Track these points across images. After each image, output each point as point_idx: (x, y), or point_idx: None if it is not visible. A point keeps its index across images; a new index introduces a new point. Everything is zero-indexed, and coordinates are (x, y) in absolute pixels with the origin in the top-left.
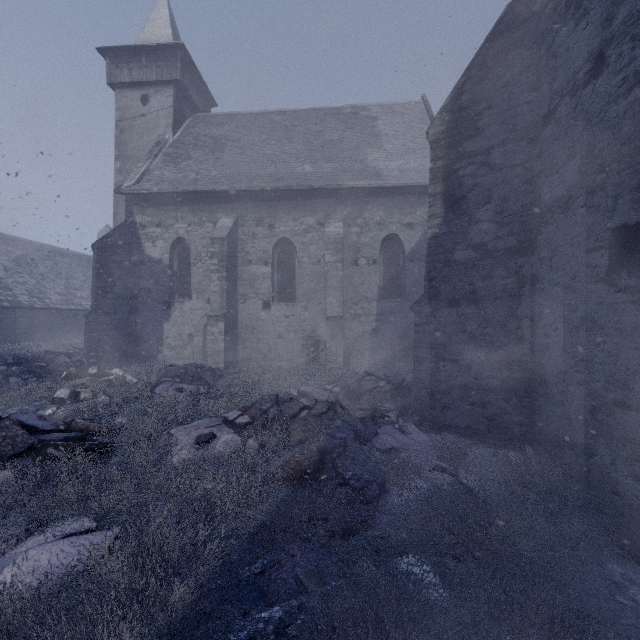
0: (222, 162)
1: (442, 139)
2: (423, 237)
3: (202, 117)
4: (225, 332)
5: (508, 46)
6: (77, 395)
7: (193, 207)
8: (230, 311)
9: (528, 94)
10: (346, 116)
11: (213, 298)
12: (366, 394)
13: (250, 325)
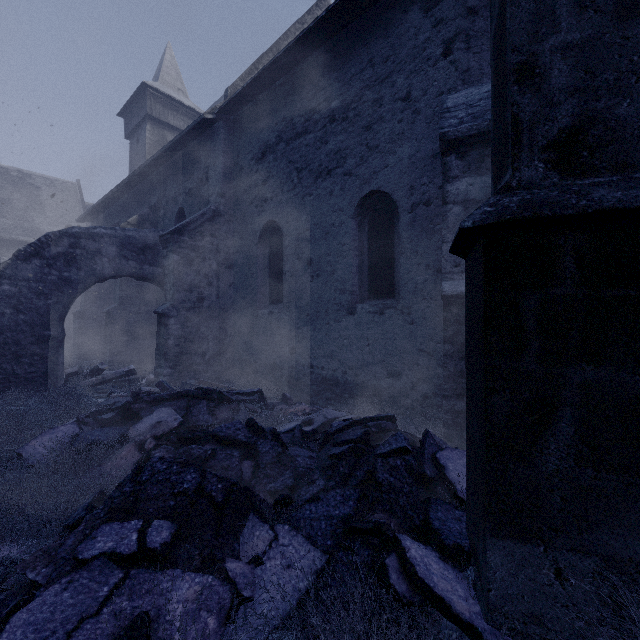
0: None
1: None
2: None
3: None
4: None
5: None
6: None
7: None
8: None
9: None
10: (14, 179)
11: None
12: None
13: None
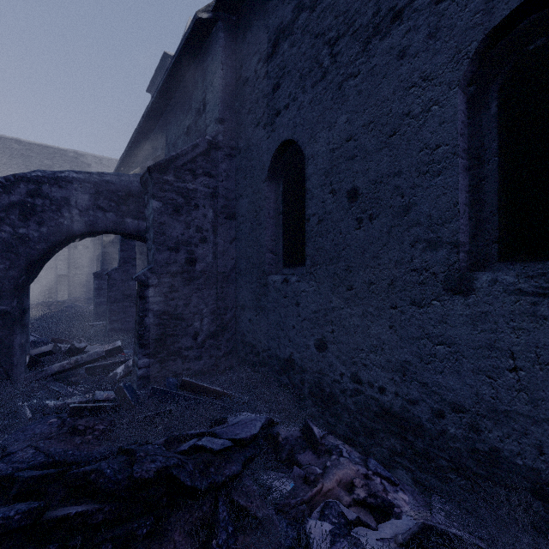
0: None
1: None
2: None
3: None
4: None
5: None
6: None
7: None
8: None
9: None
10: (70, 158)
11: None
12: (78, 301)
13: None
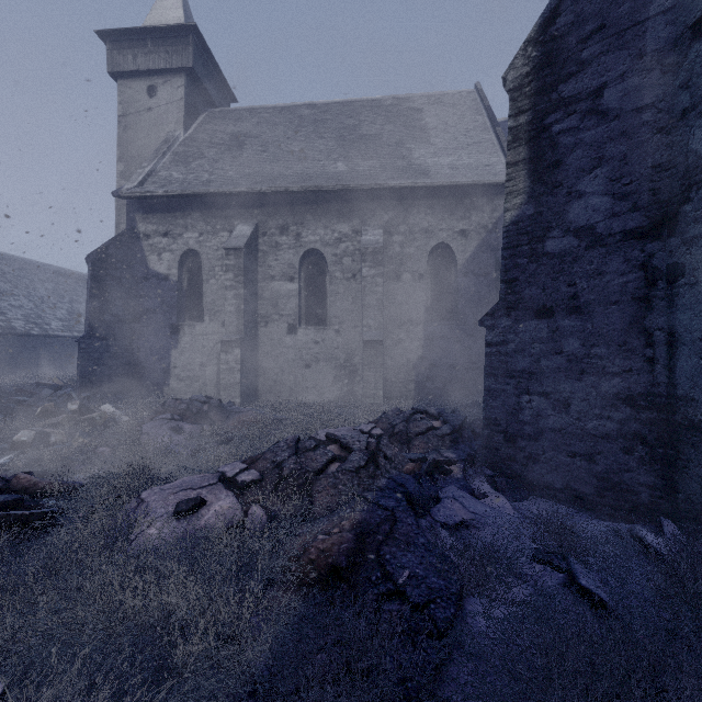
0: (240, 161)
1: (526, 84)
2: (479, 247)
3: (219, 112)
4: (242, 360)
5: None
6: (46, 438)
7: (205, 213)
8: (248, 336)
9: None
10: (386, 108)
11: (228, 320)
12: (417, 438)
13: (273, 352)
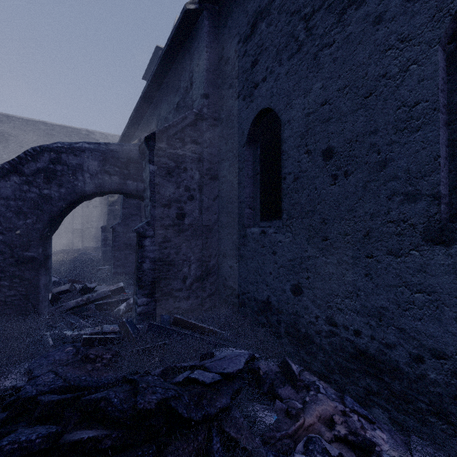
0: (9, 150)
1: None
2: None
3: None
4: None
5: None
6: None
7: None
8: None
9: None
10: (83, 136)
11: None
12: (89, 250)
13: None
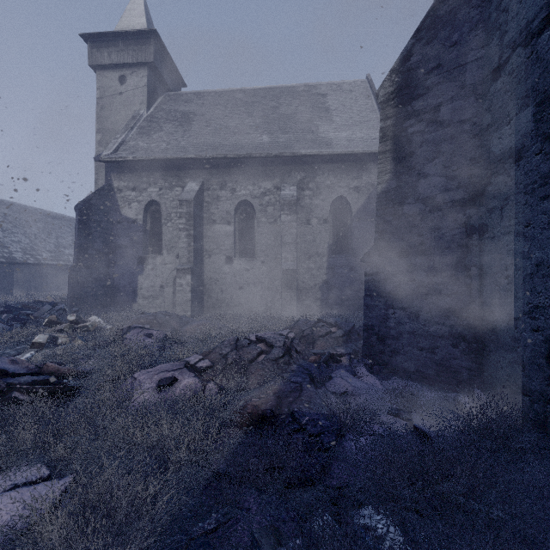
0: (190, 134)
1: (392, 99)
2: (368, 199)
3: (173, 95)
4: (192, 284)
5: (457, 6)
6: (55, 340)
7: (164, 173)
8: (196, 265)
9: (477, 51)
10: (299, 93)
11: (181, 253)
12: (319, 339)
13: (214, 278)
